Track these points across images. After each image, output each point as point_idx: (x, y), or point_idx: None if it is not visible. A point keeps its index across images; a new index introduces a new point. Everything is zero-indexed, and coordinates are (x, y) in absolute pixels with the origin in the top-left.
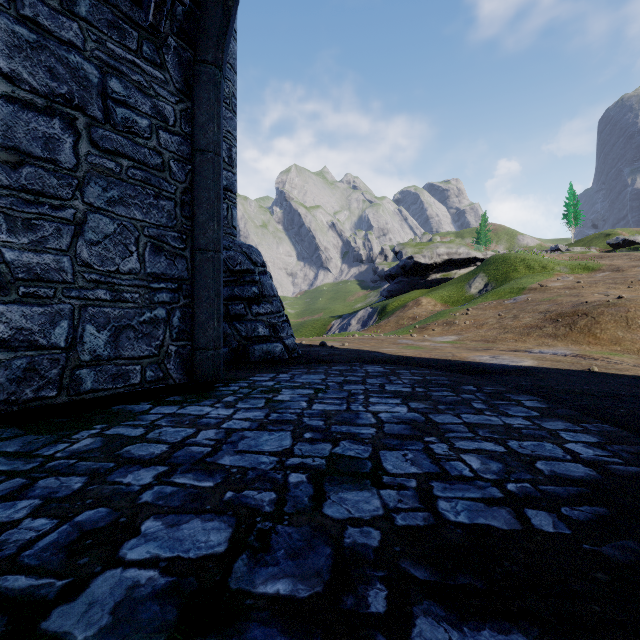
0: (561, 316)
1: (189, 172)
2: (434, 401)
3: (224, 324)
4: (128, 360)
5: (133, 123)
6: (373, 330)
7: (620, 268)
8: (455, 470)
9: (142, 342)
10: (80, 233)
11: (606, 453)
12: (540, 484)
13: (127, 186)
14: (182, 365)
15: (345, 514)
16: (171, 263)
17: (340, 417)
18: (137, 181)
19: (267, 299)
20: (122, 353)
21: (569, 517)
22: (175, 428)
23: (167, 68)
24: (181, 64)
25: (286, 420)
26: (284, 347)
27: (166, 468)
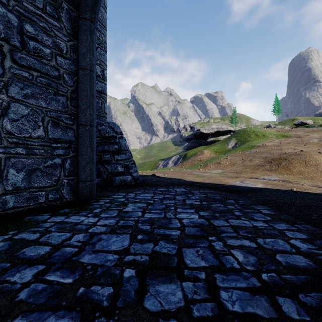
0: (273, 160)
1: (75, 81)
2: (213, 210)
3: (99, 165)
4: (37, 189)
5: (40, 51)
6: (180, 166)
7: (300, 136)
8: (228, 263)
9: (46, 178)
10: (5, 114)
11: (314, 247)
12: (281, 273)
13: (36, 87)
14: (71, 190)
15: (158, 307)
16: (64, 132)
17: (160, 223)
18: (43, 84)
19: (123, 152)
20: (33, 185)
21: (305, 303)
22: (59, 233)
23: (62, 20)
24: (70, 19)
25: (128, 225)
26: (132, 177)
27: (44, 267)
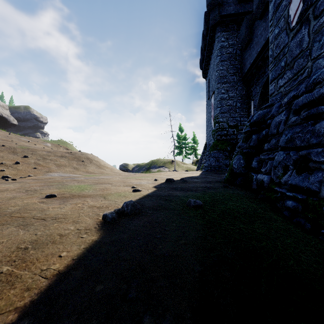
0: (79, 159)
1: None
2: None
3: None
4: None
5: None
6: None
7: None
8: None
9: None
10: None
11: None
12: None
13: None
14: None
15: None
16: None
17: None
18: None
19: None
20: None
21: None
22: None
23: None
24: None
25: None
26: None
27: None
